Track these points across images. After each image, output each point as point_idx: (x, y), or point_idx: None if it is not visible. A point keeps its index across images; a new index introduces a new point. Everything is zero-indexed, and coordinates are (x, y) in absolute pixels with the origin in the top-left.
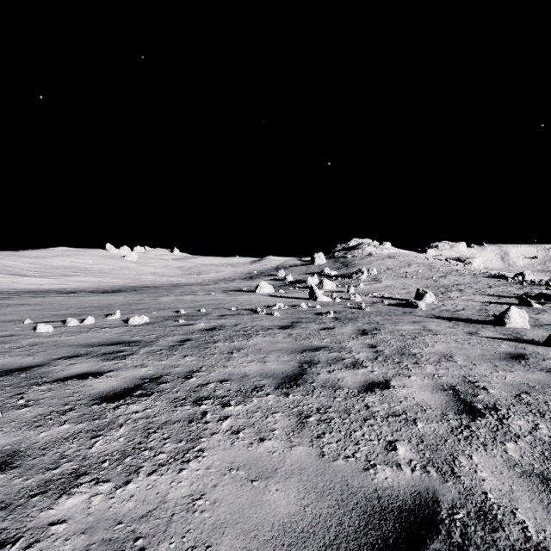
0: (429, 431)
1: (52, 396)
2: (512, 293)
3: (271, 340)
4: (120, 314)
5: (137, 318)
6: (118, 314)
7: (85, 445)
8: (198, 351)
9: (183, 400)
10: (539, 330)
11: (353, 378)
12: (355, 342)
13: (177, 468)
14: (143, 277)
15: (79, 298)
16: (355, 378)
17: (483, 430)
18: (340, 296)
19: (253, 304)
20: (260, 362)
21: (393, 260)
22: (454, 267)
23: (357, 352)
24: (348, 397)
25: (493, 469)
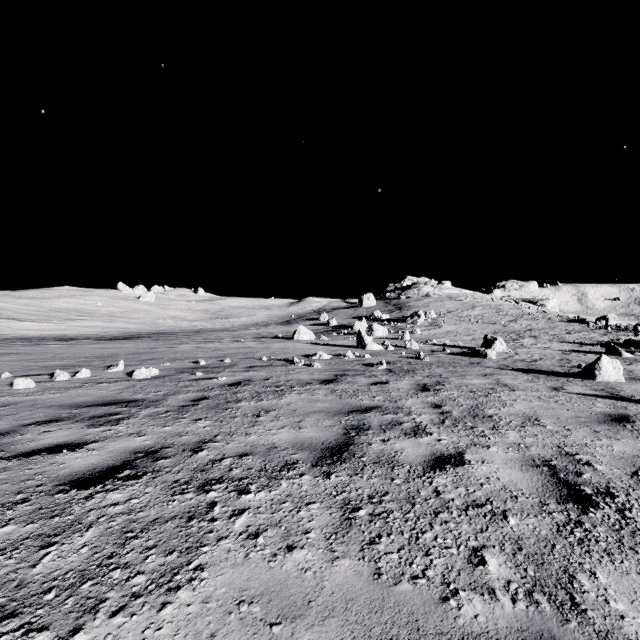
0: (527, 531)
1: (3, 479)
2: (595, 339)
3: (309, 398)
4: (123, 366)
5: (143, 371)
6: (121, 366)
7: (28, 561)
8: (215, 413)
9: (185, 485)
10: (637, 384)
11: (415, 450)
12: (415, 400)
13: (159, 602)
14: (161, 322)
15: (80, 346)
16: (418, 450)
17: (601, 528)
18: (393, 344)
19: (289, 353)
20: (294, 427)
21: (455, 302)
22: (525, 310)
23: (418, 414)
24: (410, 478)
25: (632, 596)
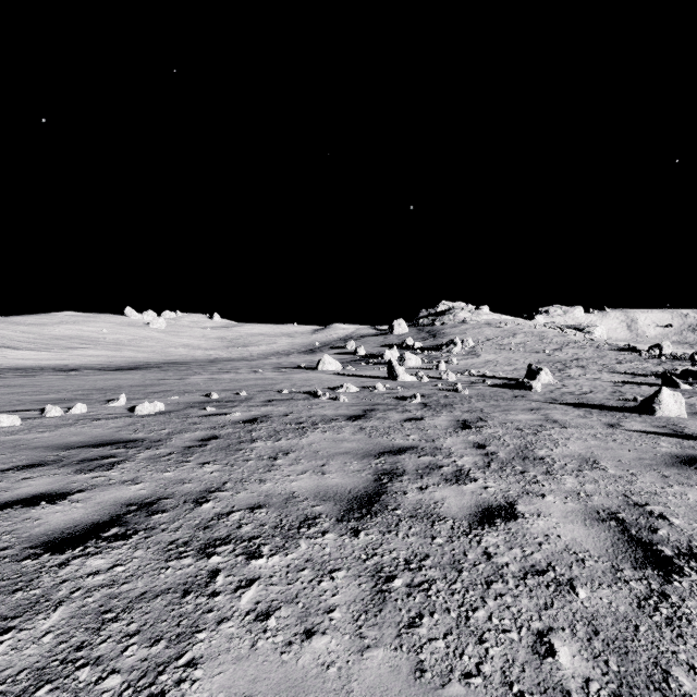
0: (601, 607)
1: None
2: (649, 370)
3: (334, 437)
4: (125, 400)
5: (147, 406)
6: (122, 400)
7: None
8: (225, 456)
9: (183, 547)
10: None
11: (458, 500)
12: (455, 439)
13: None
14: (172, 350)
15: (80, 377)
16: (462, 500)
17: (691, 601)
18: (428, 374)
19: (312, 385)
20: (316, 472)
21: (494, 328)
22: (571, 337)
23: (459, 455)
24: (454, 536)
25: None
